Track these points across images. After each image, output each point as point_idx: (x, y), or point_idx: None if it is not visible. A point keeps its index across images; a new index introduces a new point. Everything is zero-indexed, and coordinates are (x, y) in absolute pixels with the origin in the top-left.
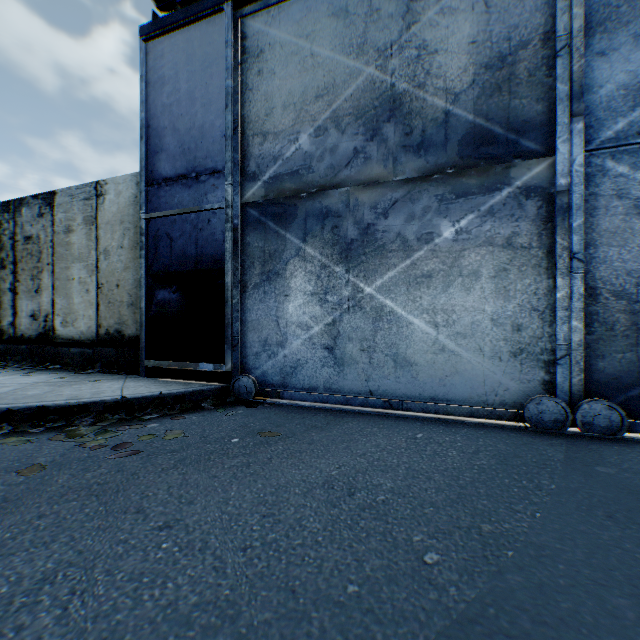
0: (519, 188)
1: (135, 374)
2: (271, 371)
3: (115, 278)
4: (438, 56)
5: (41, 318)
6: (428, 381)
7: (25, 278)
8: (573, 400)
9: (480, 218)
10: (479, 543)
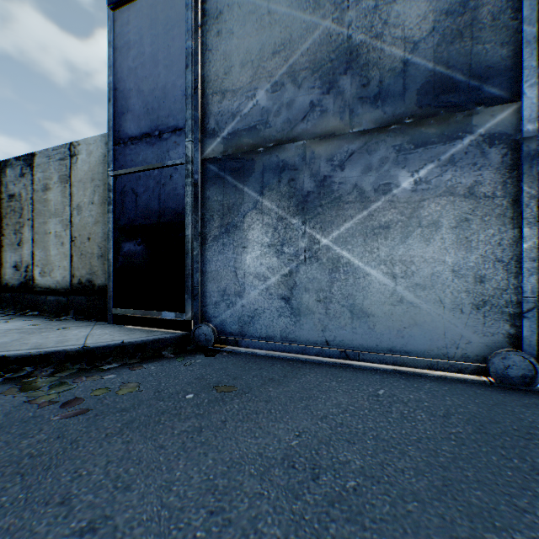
0: (482, 136)
1: (104, 321)
2: (229, 320)
3: (87, 232)
4: (396, 5)
5: (22, 269)
6: (385, 332)
7: (9, 232)
8: None
9: (440, 167)
10: None
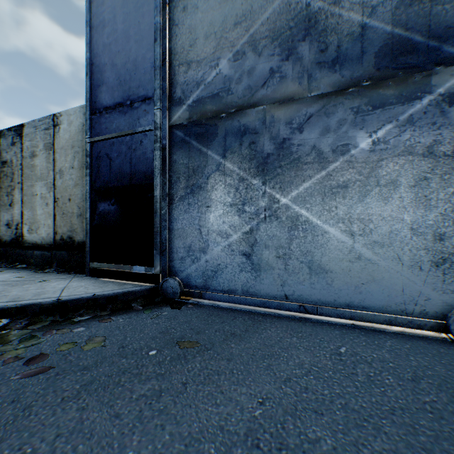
0: (441, 95)
1: (82, 273)
2: (194, 274)
3: (68, 193)
4: None
5: (13, 226)
6: (343, 288)
7: (2, 194)
8: None
9: (398, 128)
10: None
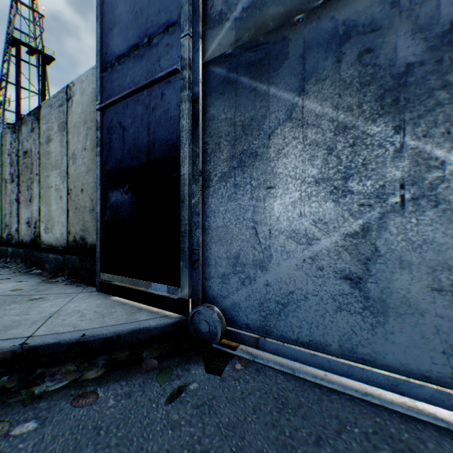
0: None
1: (94, 286)
2: (245, 304)
3: (80, 182)
4: None
5: (33, 225)
6: None
7: (24, 189)
8: None
9: None
10: None
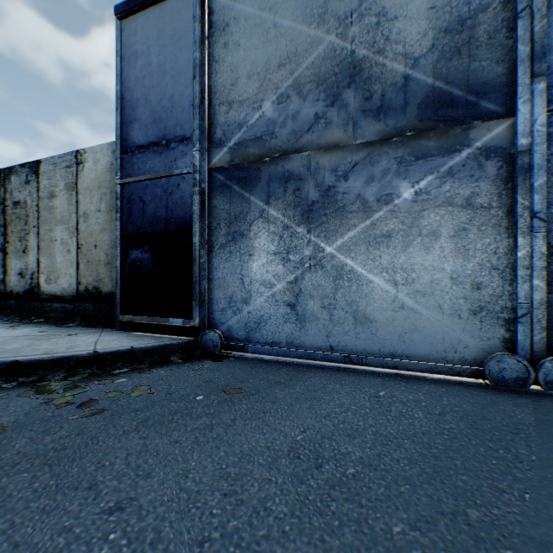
0: (478, 149)
1: (111, 328)
2: (236, 326)
3: (93, 239)
4: (397, 22)
5: (28, 276)
6: (387, 337)
7: (14, 239)
8: (534, 358)
9: (439, 179)
10: (470, 537)
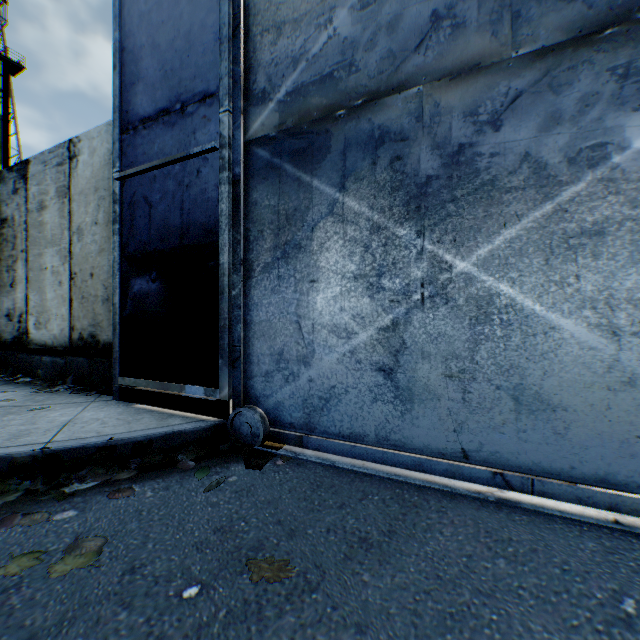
0: None
1: (110, 394)
2: (289, 402)
3: (89, 265)
4: None
5: (16, 318)
6: (591, 443)
7: (1, 270)
8: None
9: None
10: None
